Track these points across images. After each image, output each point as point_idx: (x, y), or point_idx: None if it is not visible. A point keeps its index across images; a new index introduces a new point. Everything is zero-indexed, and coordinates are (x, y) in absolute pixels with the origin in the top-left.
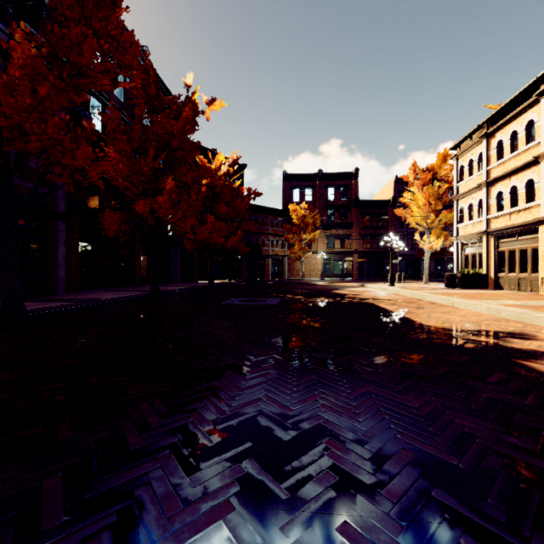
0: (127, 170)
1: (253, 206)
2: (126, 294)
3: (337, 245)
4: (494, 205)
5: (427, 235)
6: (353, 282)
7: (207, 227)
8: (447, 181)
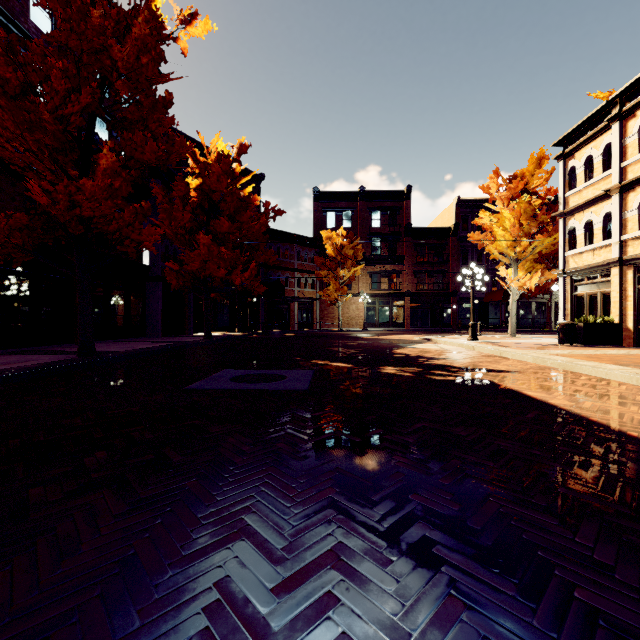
0: (13, 121)
1: (274, 231)
2: (15, 363)
3: (384, 285)
4: (633, 219)
5: (515, 268)
6: (408, 334)
7: (199, 252)
8: (539, 196)
